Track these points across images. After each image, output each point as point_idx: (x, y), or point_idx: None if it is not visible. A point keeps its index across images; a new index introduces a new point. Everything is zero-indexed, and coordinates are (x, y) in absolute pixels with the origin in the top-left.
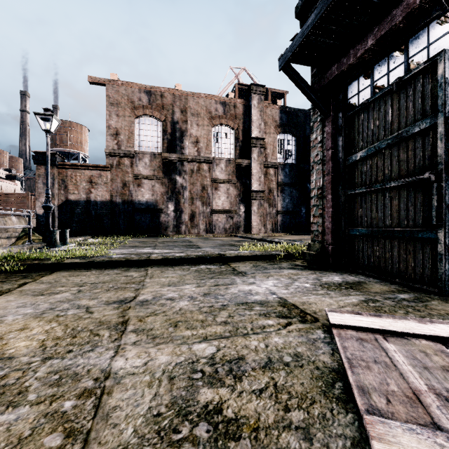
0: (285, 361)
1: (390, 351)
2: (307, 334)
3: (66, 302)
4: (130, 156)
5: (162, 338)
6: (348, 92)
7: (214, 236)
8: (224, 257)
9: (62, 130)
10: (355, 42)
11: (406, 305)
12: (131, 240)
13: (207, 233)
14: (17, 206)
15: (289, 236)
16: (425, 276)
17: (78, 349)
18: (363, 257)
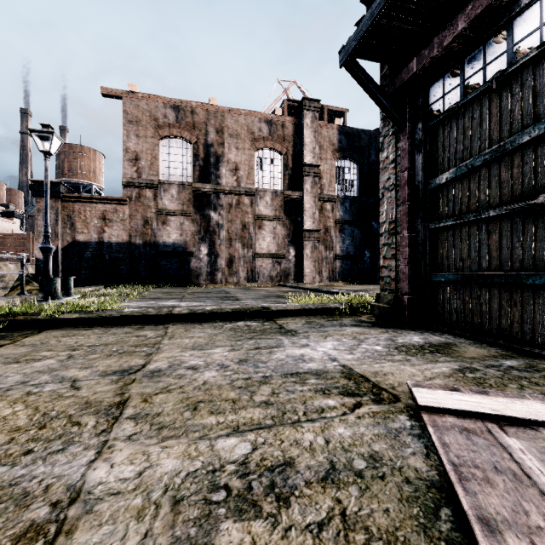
0: (357, 468)
1: (514, 450)
2: (386, 421)
3: (48, 372)
4: (152, 186)
5: (172, 429)
6: (429, 95)
7: (257, 285)
8: (268, 312)
9: (71, 157)
10: (440, 27)
11: (518, 376)
12: (153, 290)
13: (248, 282)
14: (16, 250)
15: (350, 286)
16: (538, 335)
17: (42, 448)
18: (449, 311)
